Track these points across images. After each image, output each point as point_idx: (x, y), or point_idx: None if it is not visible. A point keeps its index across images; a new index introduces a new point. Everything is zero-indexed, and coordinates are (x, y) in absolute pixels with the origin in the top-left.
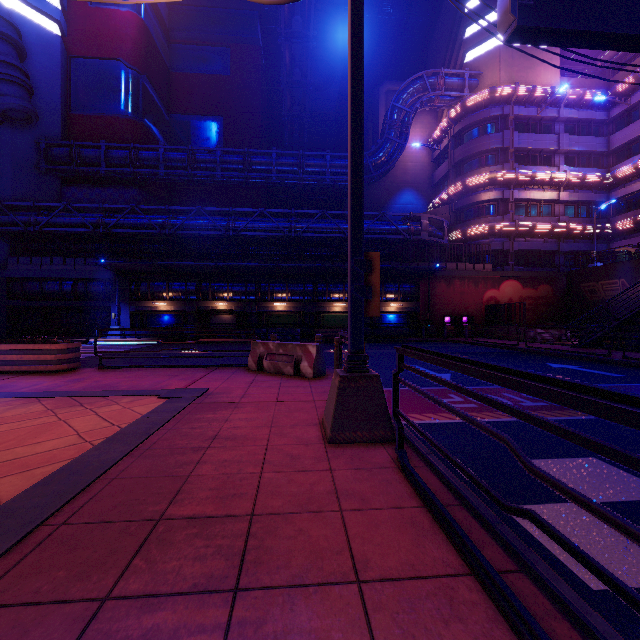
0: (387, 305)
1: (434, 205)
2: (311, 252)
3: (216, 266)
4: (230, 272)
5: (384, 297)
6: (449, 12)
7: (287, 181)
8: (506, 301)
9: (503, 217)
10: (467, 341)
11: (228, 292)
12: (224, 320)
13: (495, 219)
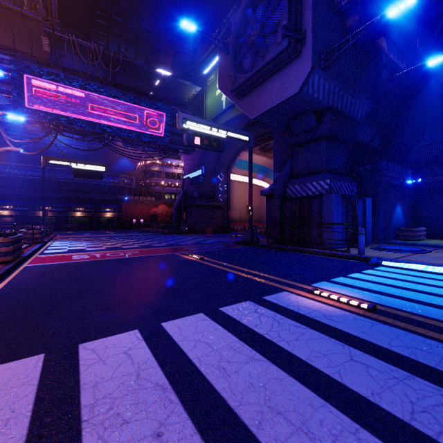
0: (105, 214)
1: (137, 167)
2: (64, 187)
3: (2, 193)
4: (11, 196)
5: (104, 210)
6: None
7: (50, 149)
8: (161, 213)
9: (160, 178)
10: (134, 228)
11: (10, 206)
12: (7, 220)
13: (157, 179)
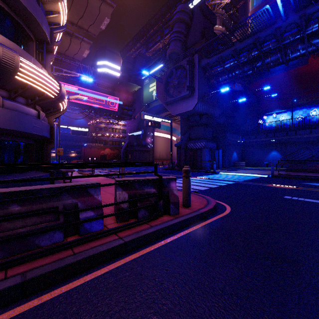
0: (71, 154)
1: (89, 123)
2: None
3: None
4: None
5: (70, 152)
6: (94, 67)
7: None
8: (106, 154)
9: (106, 132)
10: None
11: None
12: None
13: (104, 132)
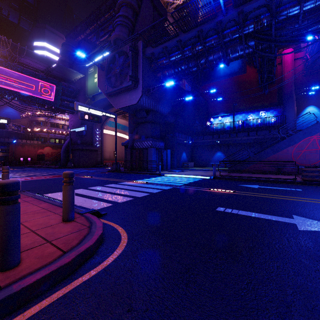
0: None
1: (23, 116)
2: None
3: None
4: None
5: None
6: (29, 47)
7: None
8: (46, 153)
9: (45, 127)
10: (23, 165)
11: None
12: None
13: (43, 127)
